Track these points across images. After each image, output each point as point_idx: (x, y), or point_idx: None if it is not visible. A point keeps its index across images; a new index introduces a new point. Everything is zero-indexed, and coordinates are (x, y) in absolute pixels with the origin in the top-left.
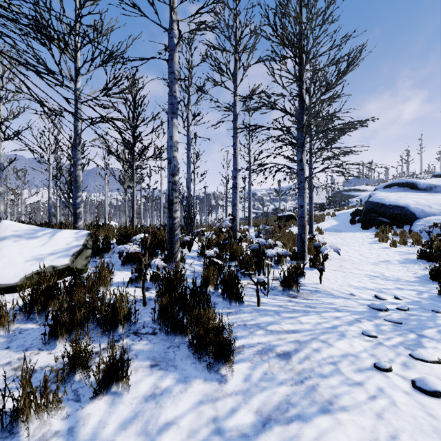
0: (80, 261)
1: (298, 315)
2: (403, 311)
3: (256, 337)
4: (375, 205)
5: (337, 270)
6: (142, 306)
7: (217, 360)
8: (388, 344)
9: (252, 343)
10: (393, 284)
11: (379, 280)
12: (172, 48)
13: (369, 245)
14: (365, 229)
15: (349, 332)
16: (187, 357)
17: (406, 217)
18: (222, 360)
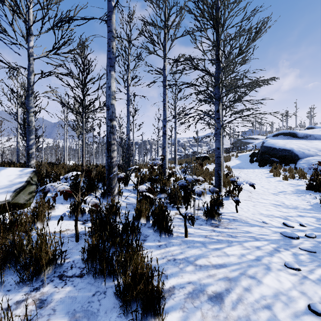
0: (22, 196)
1: (223, 246)
2: (312, 238)
3: (186, 275)
4: (268, 149)
5: (247, 200)
6: (74, 241)
7: (145, 313)
8: (312, 277)
9: (182, 283)
10: (295, 212)
11: (282, 208)
12: (110, 10)
13: (267, 179)
14: (261, 167)
15: (273, 264)
16: (113, 308)
17: (292, 157)
18: (151, 312)
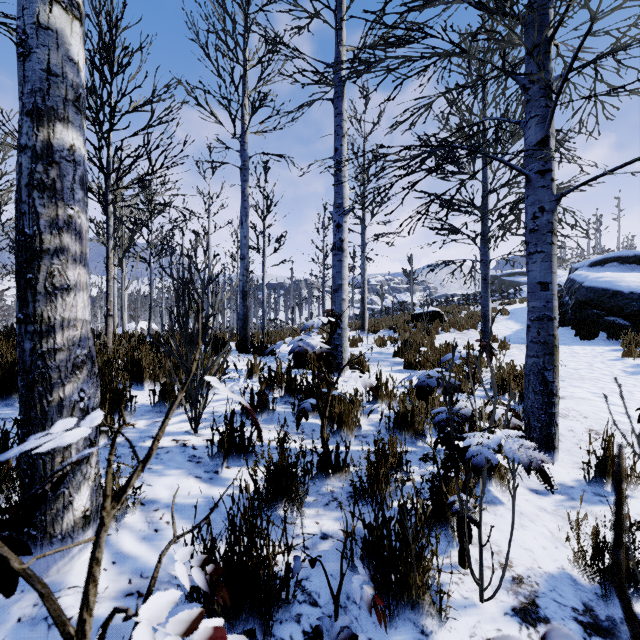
0: None
1: None
2: None
3: None
4: (600, 294)
5: None
6: None
7: None
8: None
9: None
10: None
11: None
12: None
13: (635, 379)
14: (586, 340)
15: None
16: None
17: None
18: None
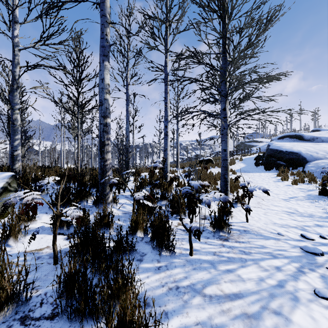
0: None
1: (236, 266)
2: None
3: (193, 312)
4: (275, 151)
5: (256, 207)
6: (52, 264)
7: None
8: None
9: (188, 324)
10: (311, 221)
11: (296, 216)
12: None
13: (275, 183)
14: (268, 170)
15: (301, 292)
16: None
17: (299, 161)
18: None
